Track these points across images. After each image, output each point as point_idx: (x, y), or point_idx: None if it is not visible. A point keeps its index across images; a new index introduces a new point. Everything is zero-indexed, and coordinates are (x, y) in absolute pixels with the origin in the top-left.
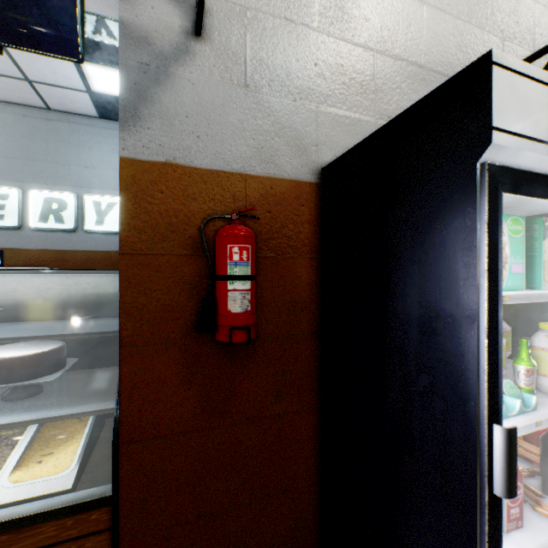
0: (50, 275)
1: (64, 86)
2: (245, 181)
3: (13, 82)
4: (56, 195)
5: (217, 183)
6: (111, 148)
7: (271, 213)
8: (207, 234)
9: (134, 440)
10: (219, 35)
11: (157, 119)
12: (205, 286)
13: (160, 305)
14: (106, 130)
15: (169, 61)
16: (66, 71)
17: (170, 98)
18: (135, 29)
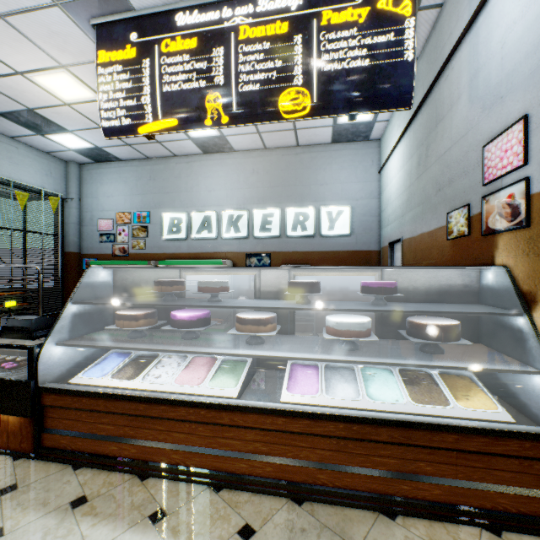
0: (417, 270)
1: (317, 126)
2: None
3: (284, 133)
4: (302, 210)
5: None
6: (339, 166)
7: None
8: None
9: None
10: None
11: None
12: None
13: None
14: (335, 152)
15: None
16: None
17: None
18: None
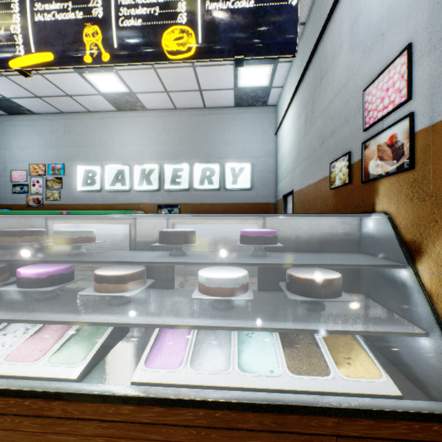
0: (299, 218)
1: (220, 89)
2: None
3: (191, 94)
4: (208, 166)
5: None
6: (241, 127)
7: None
8: None
9: None
10: None
11: None
12: None
13: None
14: (238, 115)
15: None
16: (226, 77)
17: None
18: None
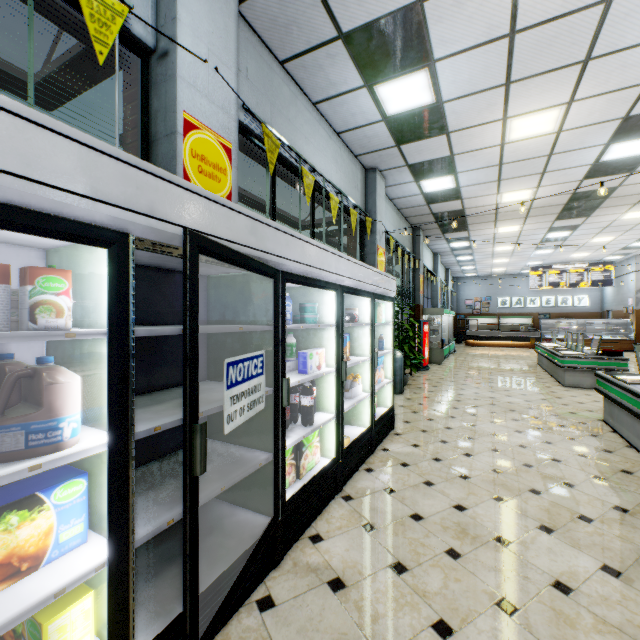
0: (614, 320)
1: None
2: None
3: None
4: (564, 296)
5: None
6: None
7: None
8: None
9: (636, 335)
10: None
11: (639, 305)
12: None
13: (639, 322)
14: None
15: None
16: None
17: None
18: (636, 297)
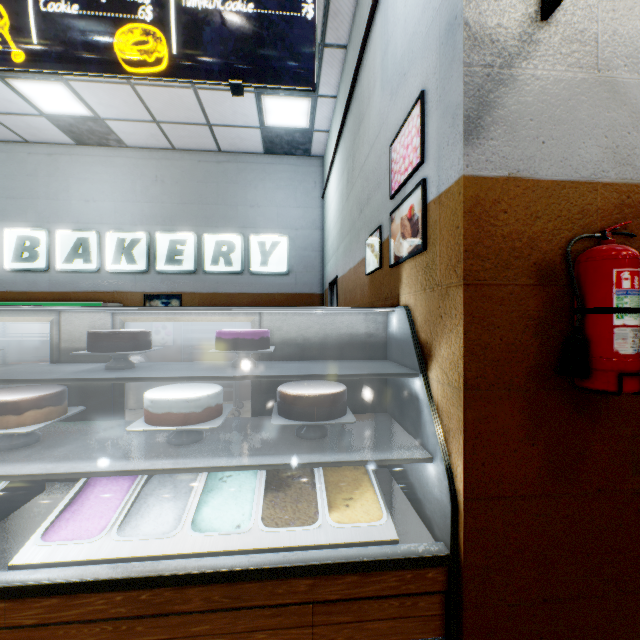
0: (309, 313)
1: (239, 125)
2: (595, 191)
3: (195, 129)
4: (226, 238)
5: (564, 197)
6: (274, 184)
7: (626, 230)
8: (553, 259)
9: (476, 497)
10: (566, 15)
11: (500, 127)
12: (551, 322)
13: (503, 343)
14: (270, 166)
15: (512, 57)
16: (245, 109)
17: (513, 101)
18: (478, 28)
